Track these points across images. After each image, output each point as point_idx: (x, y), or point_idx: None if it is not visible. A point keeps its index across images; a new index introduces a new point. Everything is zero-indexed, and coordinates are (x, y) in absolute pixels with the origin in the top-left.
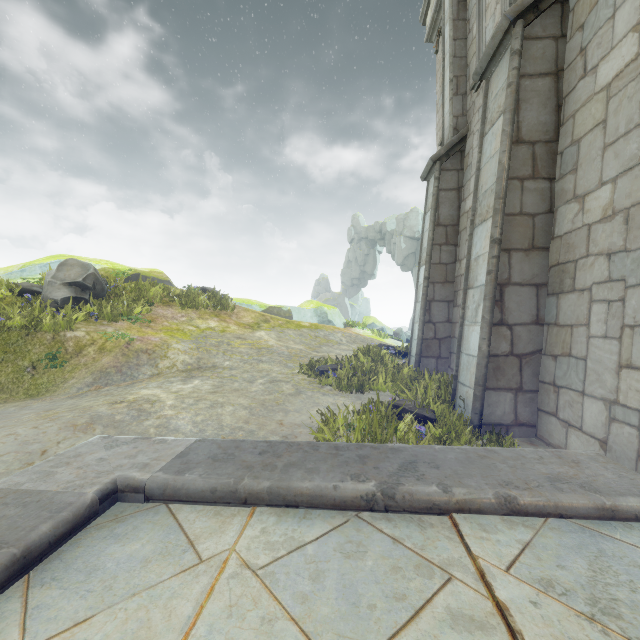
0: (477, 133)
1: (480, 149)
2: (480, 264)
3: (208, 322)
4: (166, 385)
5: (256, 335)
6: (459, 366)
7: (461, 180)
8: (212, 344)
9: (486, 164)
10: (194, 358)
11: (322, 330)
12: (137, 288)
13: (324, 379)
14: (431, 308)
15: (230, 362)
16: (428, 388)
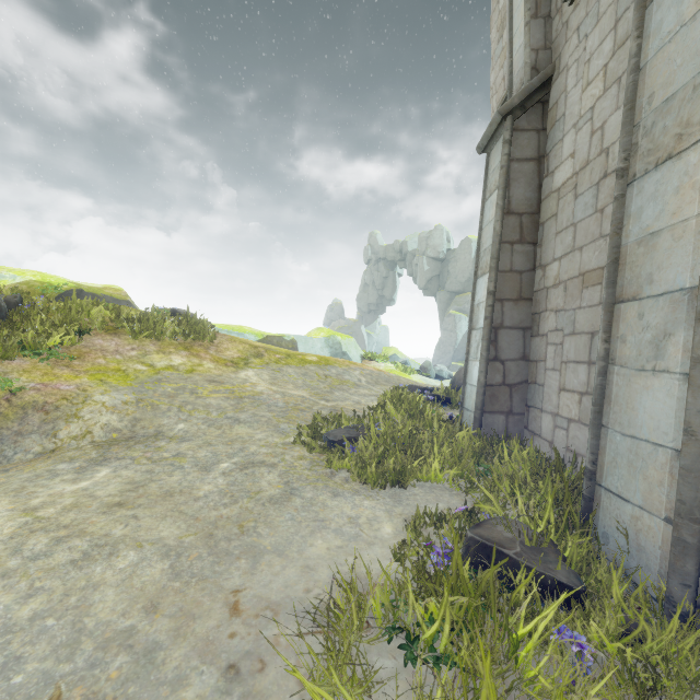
0: (576, 64)
1: (639, 30)
2: (663, 248)
3: (171, 357)
4: (37, 484)
5: (240, 376)
6: (600, 454)
7: (543, 146)
8: (165, 393)
9: (664, 47)
10: (127, 418)
11: (334, 367)
12: (67, 308)
13: (336, 461)
14: (498, 338)
15: (186, 424)
16: (546, 502)
